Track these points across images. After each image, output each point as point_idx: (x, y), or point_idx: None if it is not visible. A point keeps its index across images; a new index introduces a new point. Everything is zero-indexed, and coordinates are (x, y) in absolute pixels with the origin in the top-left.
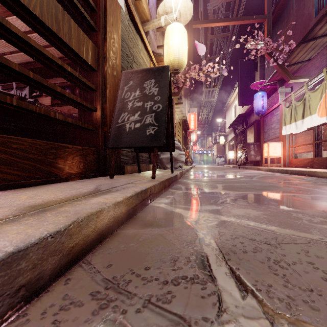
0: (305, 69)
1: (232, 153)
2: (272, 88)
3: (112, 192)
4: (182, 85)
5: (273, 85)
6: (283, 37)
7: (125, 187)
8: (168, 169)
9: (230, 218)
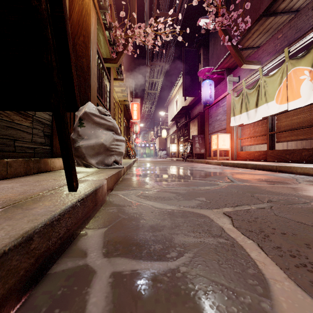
0: (255, 56)
1: (174, 146)
2: (216, 79)
3: None
4: (122, 49)
5: (220, 75)
6: (240, 11)
7: None
8: (94, 167)
9: None
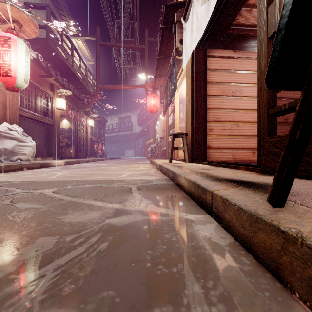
0: None
1: None
2: None
3: (206, 178)
4: None
5: None
6: None
7: (220, 182)
8: None
9: (112, 205)
